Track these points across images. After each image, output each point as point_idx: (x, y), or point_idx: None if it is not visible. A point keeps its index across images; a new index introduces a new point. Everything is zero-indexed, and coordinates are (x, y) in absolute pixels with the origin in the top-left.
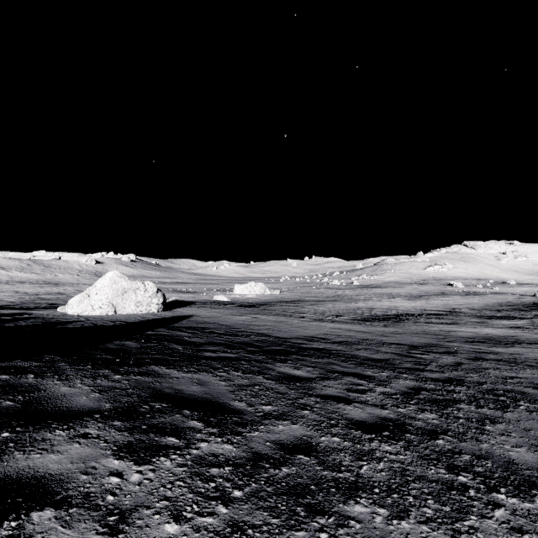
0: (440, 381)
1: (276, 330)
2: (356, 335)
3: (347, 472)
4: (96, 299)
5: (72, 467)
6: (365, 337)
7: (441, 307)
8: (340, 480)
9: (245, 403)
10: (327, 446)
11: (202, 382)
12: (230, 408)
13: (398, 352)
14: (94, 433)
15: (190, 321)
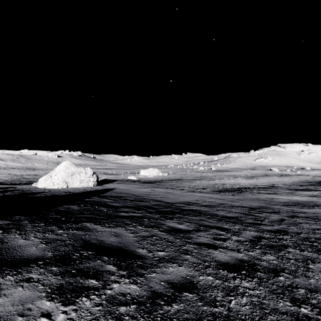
0: (273, 232)
1: (166, 198)
2: (215, 201)
3: (221, 306)
4: (55, 178)
5: (12, 310)
6: (221, 202)
7: (266, 183)
8: (217, 314)
9: (146, 250)
10: (204, 284)
11: (117, 234)
12: (136, 254)
13: (243, 212)
14: (35, 277)
15: (113, 192)
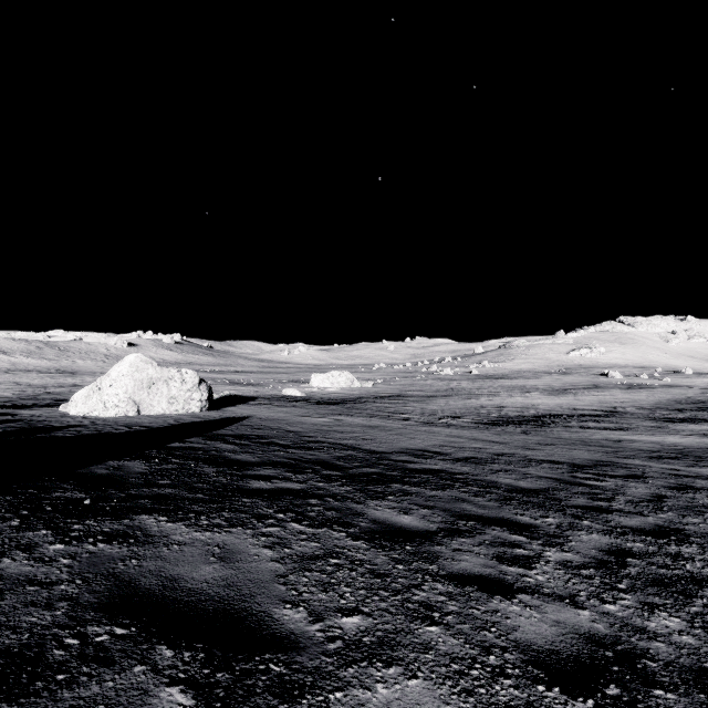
0: (648, 533)
1: (367, 440)
2: (486, 448)
3: None
4: (110, 394)
5: None
6: (500, 450)
7: (597, 405)
8: None
9: (306, 612)
10: None
11: (227, 552)
12: (271, 629)
13: (558, 476)
14: None
15: (243, 426)
